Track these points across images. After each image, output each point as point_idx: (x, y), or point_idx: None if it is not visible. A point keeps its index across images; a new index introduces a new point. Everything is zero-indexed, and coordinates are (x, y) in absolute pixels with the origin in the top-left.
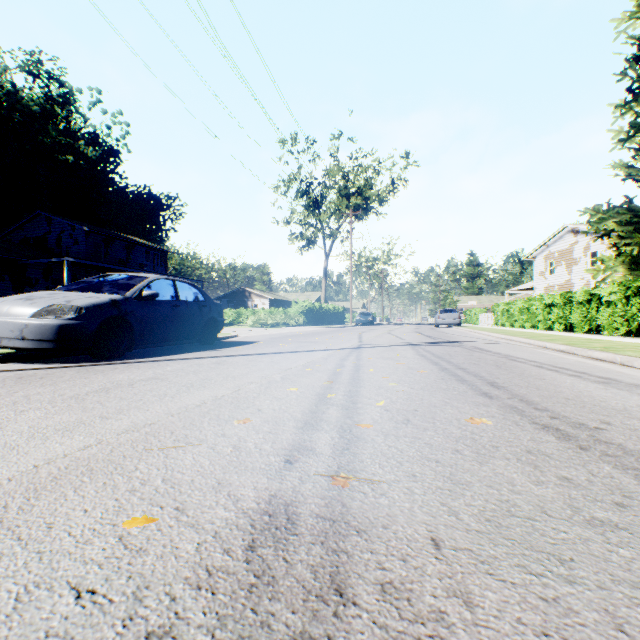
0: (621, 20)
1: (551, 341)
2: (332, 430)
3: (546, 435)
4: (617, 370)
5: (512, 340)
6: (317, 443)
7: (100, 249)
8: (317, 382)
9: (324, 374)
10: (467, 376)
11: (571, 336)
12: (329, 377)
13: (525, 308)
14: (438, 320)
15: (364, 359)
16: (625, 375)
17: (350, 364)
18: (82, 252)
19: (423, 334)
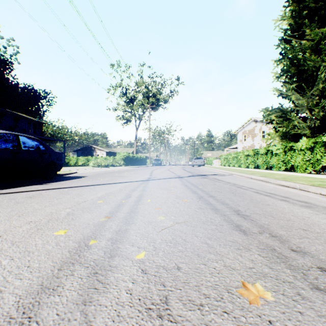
0: (277, 20)
1: (253, 174)
2: None
3: None
4: (302, 194)
5: (232, 173)
6: None
7: None
8: (95, 218)
9: (109, 207)
10: (217, 204)
11: (260, 171)
12: (111, 210)
13: (235, 157)
14: (194, 163)
15: (148, 189)
16: (312, 198)
17: (136, 194)
18: None
19: (186, 170)
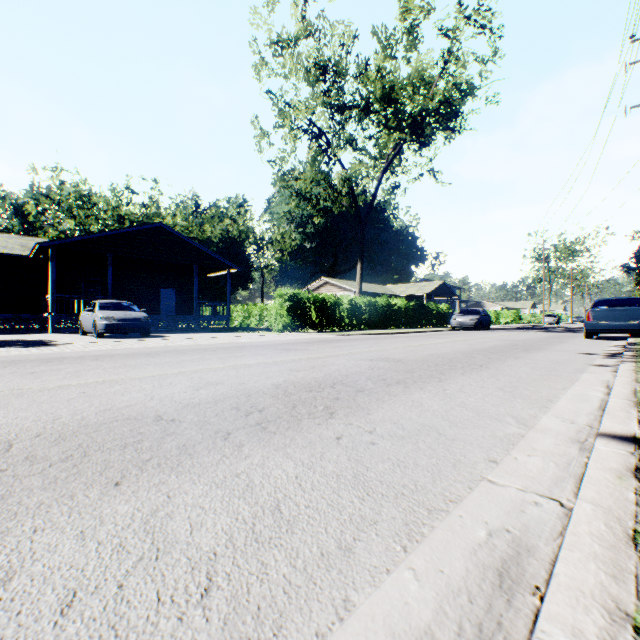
0: None
1: None
2: None
3: None
4: None
5: None
6: None
7: None
8: None
9: None
10: None
11: None
12: None
13: None
14: None
15: None
16: None
17: None
18: None
19: None
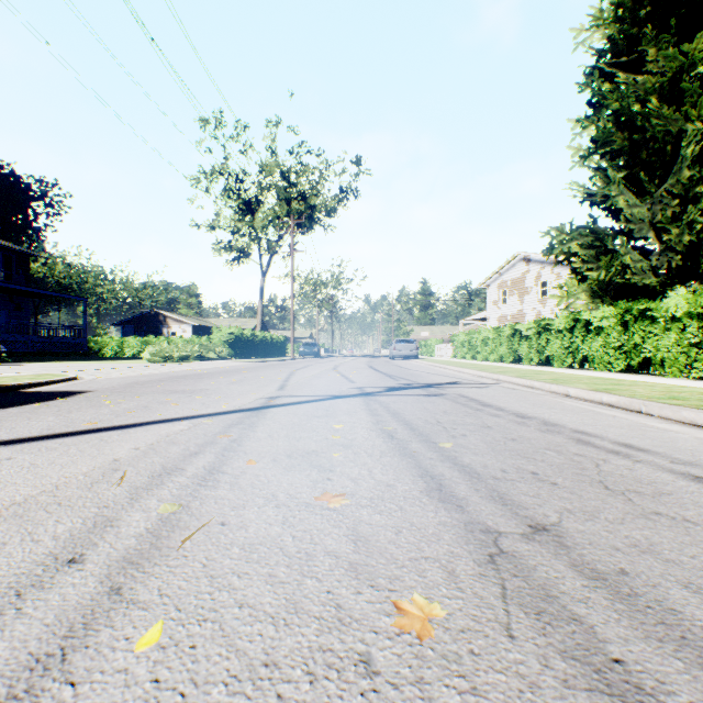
0: (580, 31)
1: (565, 383)
2: None
3: None
4: None
5: (500, 380)
6: None
7: None
8: None
9: None
10: (695, 694)
11: (564, 373)
12: None
13: (490, 338)
14: (394, 352)
15: (231, 468)
16: None
17: (136, 526)
18: None
19: (379, 371)
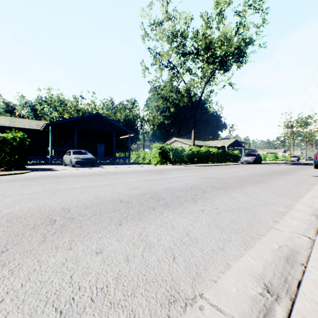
0: None
1: None
2: None
3: None
4: None
5: None
6: None
7: None
8: None
9: None
10: None
11: None
12: None
13: None
14: None
15: None
16: None
17: None
18: None
19: None
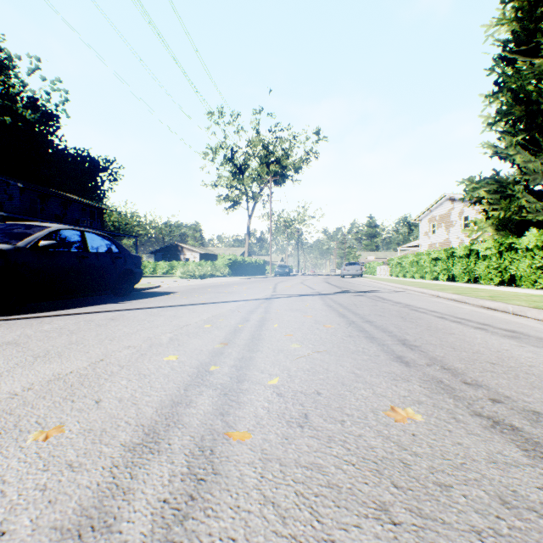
0: (489, 26)
1: (442, 290)
2: (182, 451)
3: (506, 444)
4: (514, 320)
5: (407, 289)
6: (135, 499)
7: (35, 205)
8: (208, 344)
9: (222, 332)
10: (376, 331)
11: (455, 285)
12: (226, 336)
13: (415, 261)
14: (344, 271)
15: (272, 311)
16: (526, 326)
17: (256, 318)
18: (17, 207)
19: (331, 284)
